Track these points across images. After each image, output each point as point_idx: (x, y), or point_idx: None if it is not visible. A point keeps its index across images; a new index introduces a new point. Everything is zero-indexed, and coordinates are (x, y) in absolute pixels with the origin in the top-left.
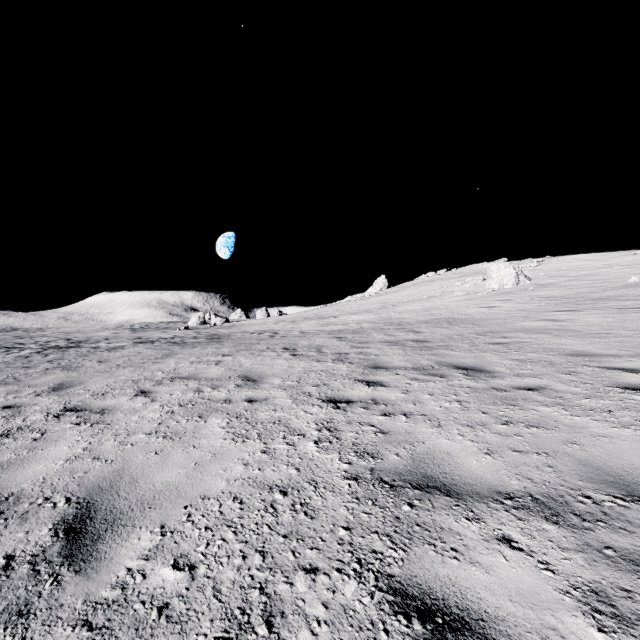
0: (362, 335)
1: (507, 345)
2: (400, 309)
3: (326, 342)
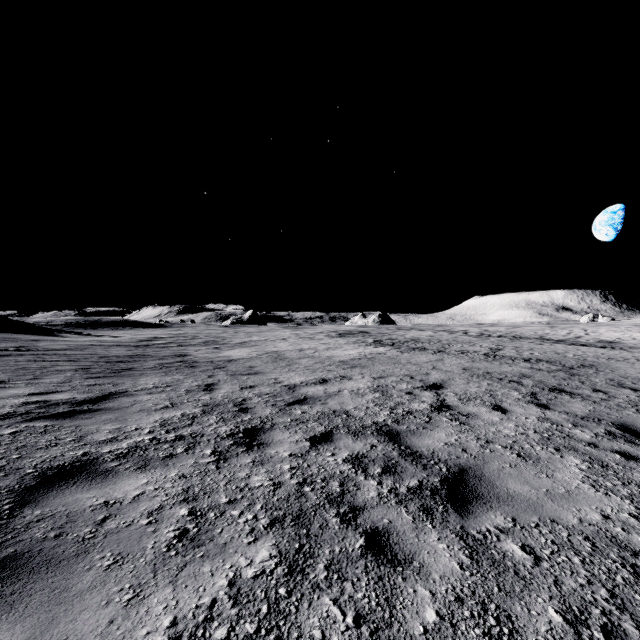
0: None
1: None
2: None
3: None
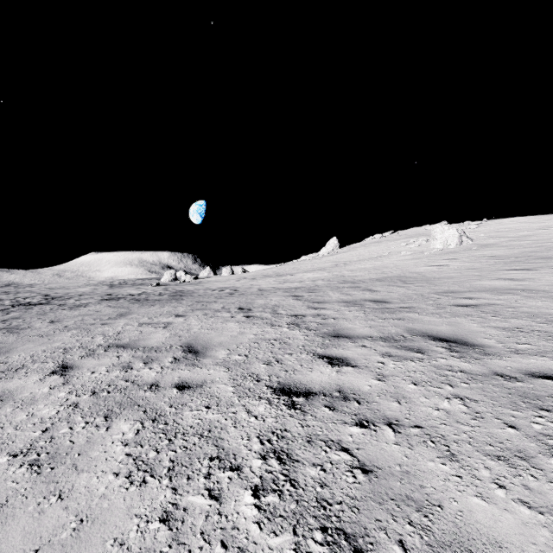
0: (318, 294)
1: (478, 308)
2: (351, 267)
3: (282, 301)
